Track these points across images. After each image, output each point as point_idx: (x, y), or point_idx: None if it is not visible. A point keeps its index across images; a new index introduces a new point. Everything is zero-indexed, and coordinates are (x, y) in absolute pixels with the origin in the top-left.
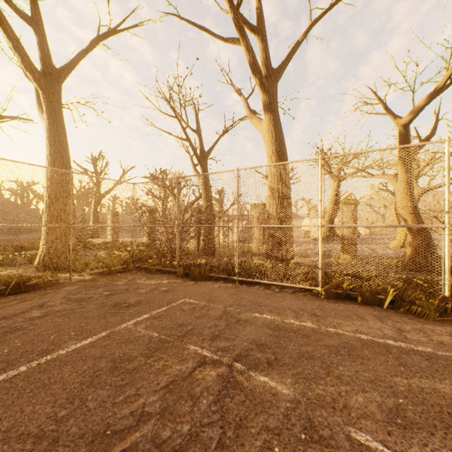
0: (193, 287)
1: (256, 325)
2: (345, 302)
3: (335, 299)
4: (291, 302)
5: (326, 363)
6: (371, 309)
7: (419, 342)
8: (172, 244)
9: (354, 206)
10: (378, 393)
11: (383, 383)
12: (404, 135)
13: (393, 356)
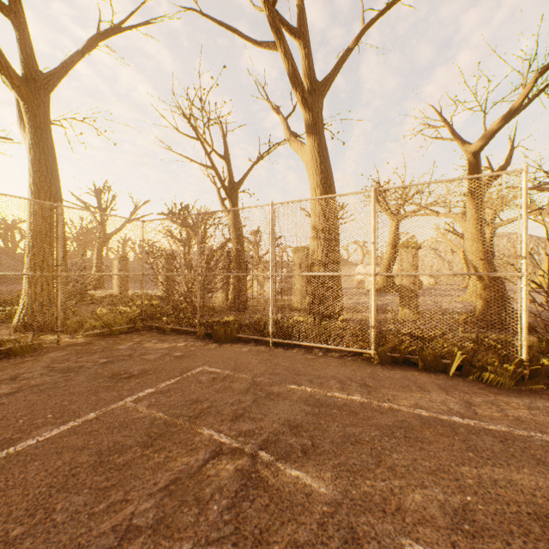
0: (215, 352)
1: (291, 400)
2: (402, 368)
3: (391, 364)
4: (337, 369)
5: (377, 449)
6: (434, 377)
7: (492, 419)
8: (191, 297)
9: (415, 250)
10: (440, 489)
11: (447, 475)
12: (474, 165)
13: (459, 438)
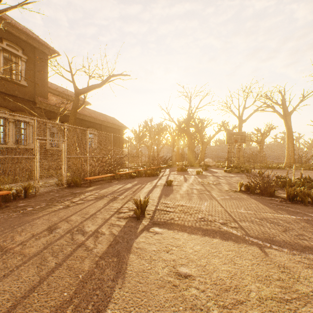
0: None
1: None
2: None
3: None
4: None
5: None
6: None
7: None
8: None
9: None
10: None
11: None
12: None
13: None
